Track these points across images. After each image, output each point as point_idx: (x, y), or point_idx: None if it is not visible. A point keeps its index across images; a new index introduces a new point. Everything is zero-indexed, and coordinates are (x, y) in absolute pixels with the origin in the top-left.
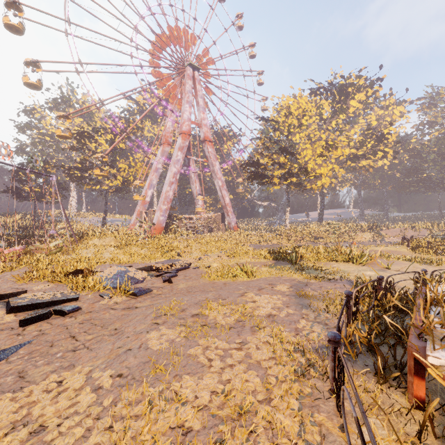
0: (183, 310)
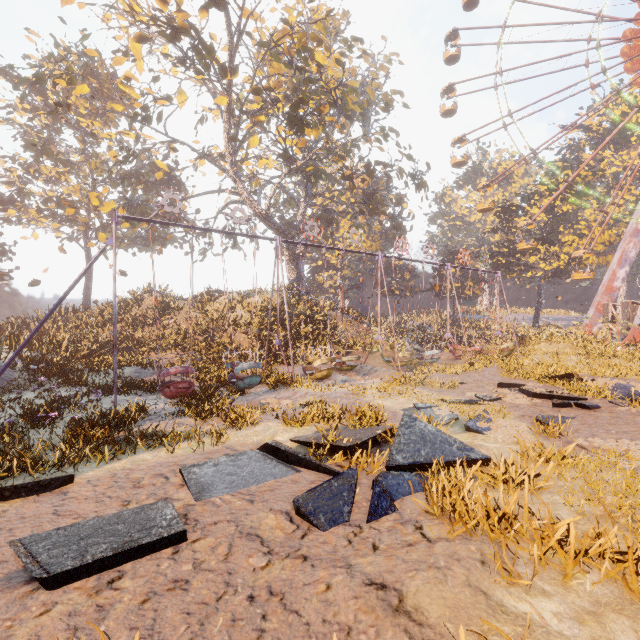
0: None
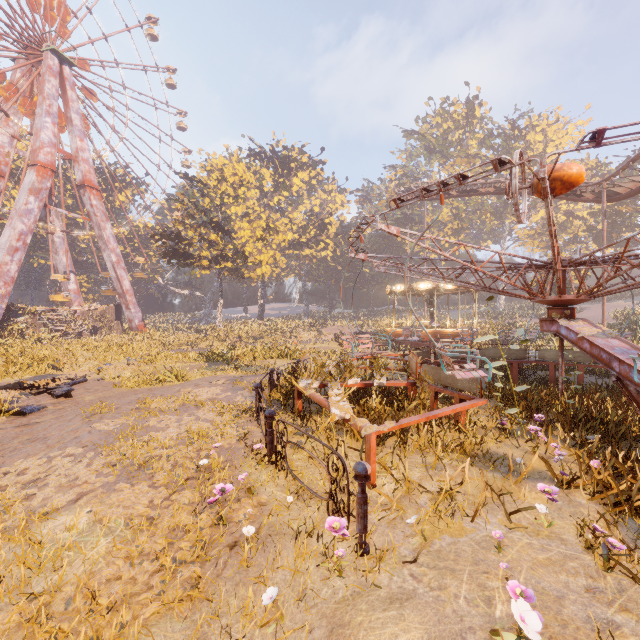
0: (118, 408)
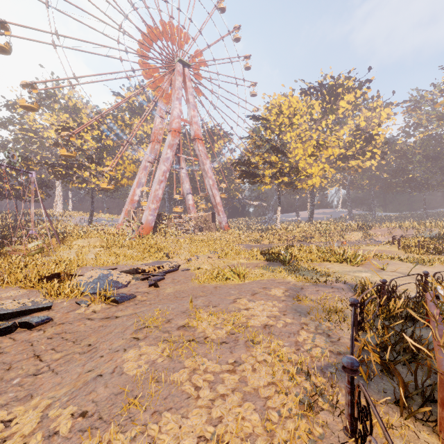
0: (169, 321)
